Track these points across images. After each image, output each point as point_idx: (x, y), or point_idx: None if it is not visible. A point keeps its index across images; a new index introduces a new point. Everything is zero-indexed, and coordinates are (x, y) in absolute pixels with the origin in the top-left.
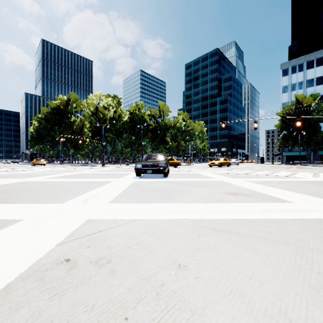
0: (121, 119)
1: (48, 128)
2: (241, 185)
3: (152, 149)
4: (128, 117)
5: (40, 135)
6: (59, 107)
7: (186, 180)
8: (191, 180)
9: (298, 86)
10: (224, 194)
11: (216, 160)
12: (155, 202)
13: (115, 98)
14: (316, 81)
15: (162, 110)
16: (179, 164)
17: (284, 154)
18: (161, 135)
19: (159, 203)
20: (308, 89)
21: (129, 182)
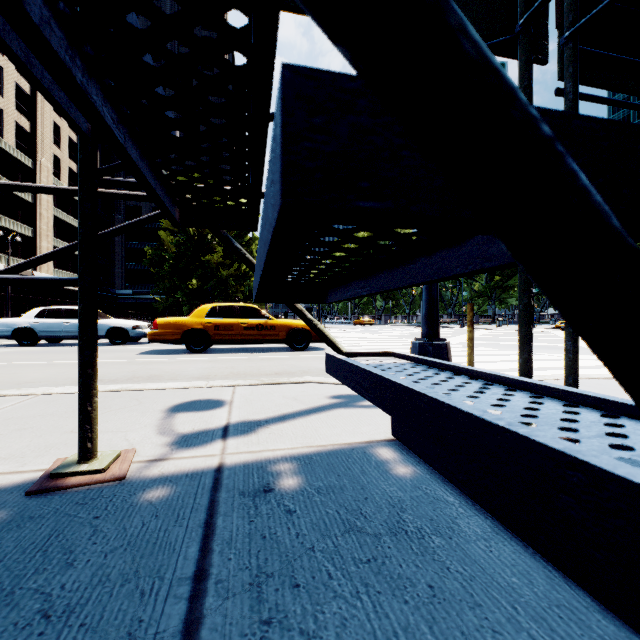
0: None
1: None
2: None
3: None
4: None
5: None
6: None
7: None
8: None
9: None
10: None
11: None
12: None
13: None
14: None
15: None
16: None
17: None
18: None
19: None
20: None
21: None
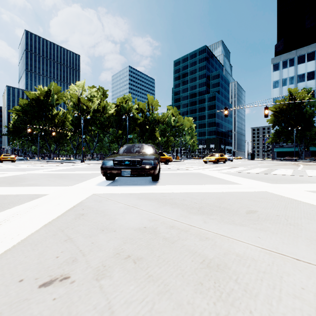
0: (106, 111)
1: (26, 122)
2: None
3: None
4: (115, 110)
5: (17, 128)
6: (38, 98)
7: (197, 190)
8: (205, 190)
9: (289, 81)
10: None
11: (211, 155)
12: None
13: (100, 89)
14: (307, 75)
15: (150, 103)
16: (170, 161)
17: (276, 150)
18: (150, 129)
19: None
20: (299, 84)
21: (75, 200)
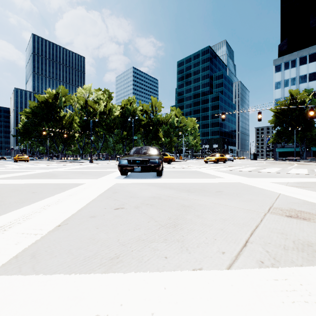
0: (112, 113)
1: (36, 123)
2: (280, 191)
3: (144, 145)
4: (120, 112)
5: (27, 130)
6: (47, 101)
7: (189, 181)
8: (196, 181)
9: (290, 82)
10: (278, 215)
11: (212, 156)
12: (137, 260)
13: (106, 91)
14: (309, 76)
15: (154, 105)
16: (173, 160)
17: (277, 150)
18: (154, 130)
19: (149, 263)
20: (301, 85)
21: (107, 185)
